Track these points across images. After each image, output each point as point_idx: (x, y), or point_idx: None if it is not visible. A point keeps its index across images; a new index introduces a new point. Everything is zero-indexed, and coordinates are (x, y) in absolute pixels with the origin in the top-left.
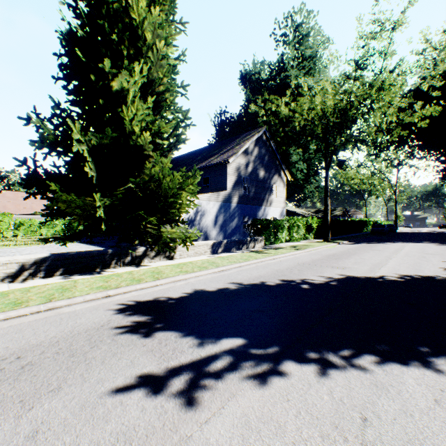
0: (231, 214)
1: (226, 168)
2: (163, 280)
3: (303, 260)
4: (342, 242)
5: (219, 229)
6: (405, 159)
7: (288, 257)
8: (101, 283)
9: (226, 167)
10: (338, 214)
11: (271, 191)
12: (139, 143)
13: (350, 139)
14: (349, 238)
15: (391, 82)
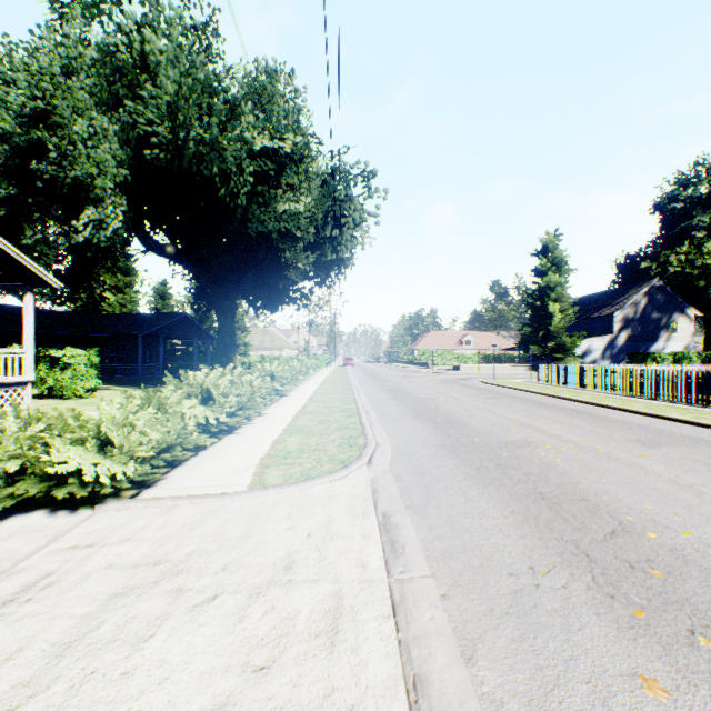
0: (616, 350)
1: (612, 319)
2: None
3: None
4: None
5: (605, 360)
6: None
7: None
8: None
9: (612, 318)
10: None
11: (668, 328)
12: (556, 328)
13: None
14: None
15: None
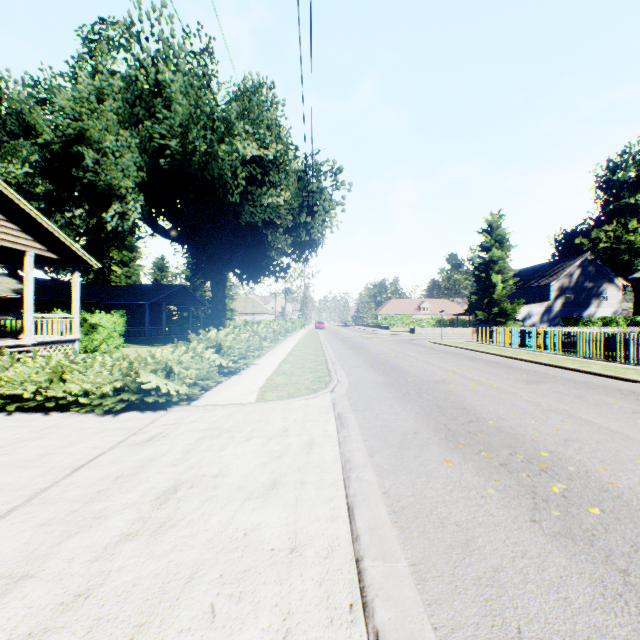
0: (553, 315)
1: (549, 288)
2: None
3: None
4: None
5: (543, 324)
6: None
7: None
8: None
9: (549, 287)
10: None
11: (598, 296)
12: (498, 296)
13: None
14: None
15: None
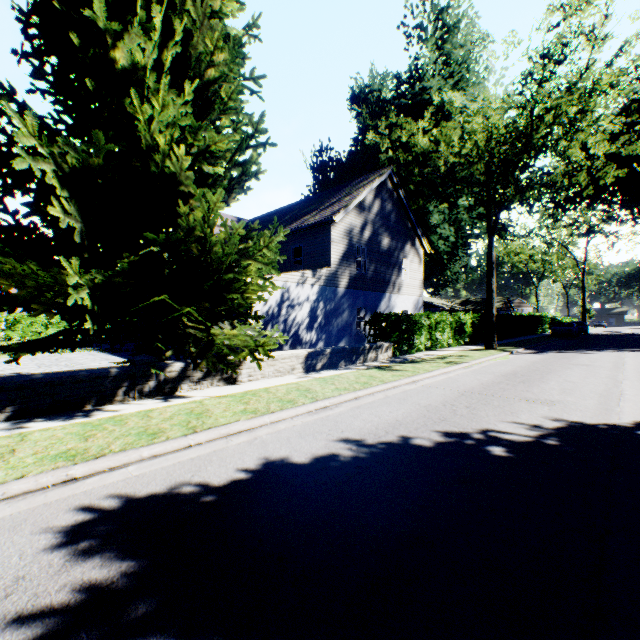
0: (337, 305)
1: (329, 232)
2: (203, 434)
3: (467, 386)
4: (516, 350)
5: (318, 330)
6: (599, 223)
7: (437, 378)
8: (71, 444)
9: (329, 230)
10: (497, 307)
11: (400, 269)
12: (167, 168)
13: (532, 183)
14: (523, 344)
15: (612, 79)
